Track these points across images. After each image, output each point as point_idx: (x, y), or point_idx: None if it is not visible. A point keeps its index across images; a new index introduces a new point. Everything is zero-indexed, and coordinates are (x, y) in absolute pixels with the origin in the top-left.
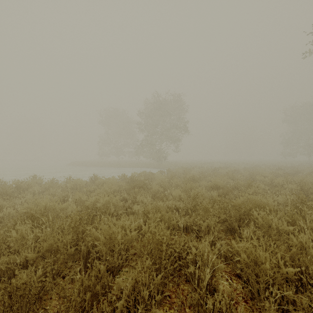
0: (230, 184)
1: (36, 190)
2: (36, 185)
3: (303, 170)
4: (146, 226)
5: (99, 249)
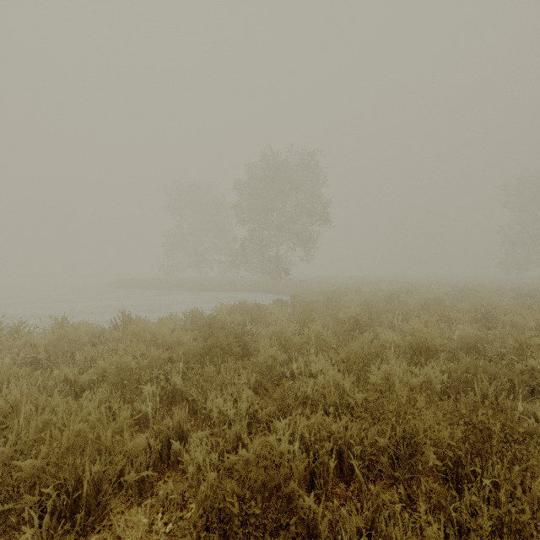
0: (458, 341)
1: None
2: None
3: None
4: None
5: None
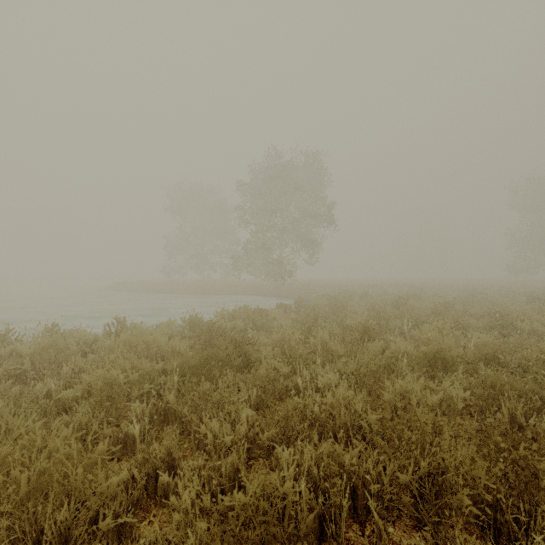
0: (476, 351)
1: None
2: None
3: None
4: None
5: None
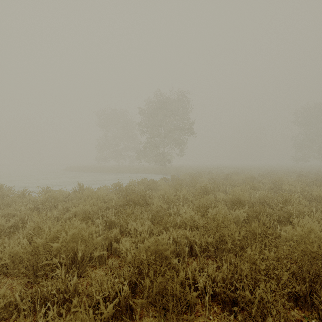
0: (256, 198)
1: None
2: None
3: None
4: None
5: None
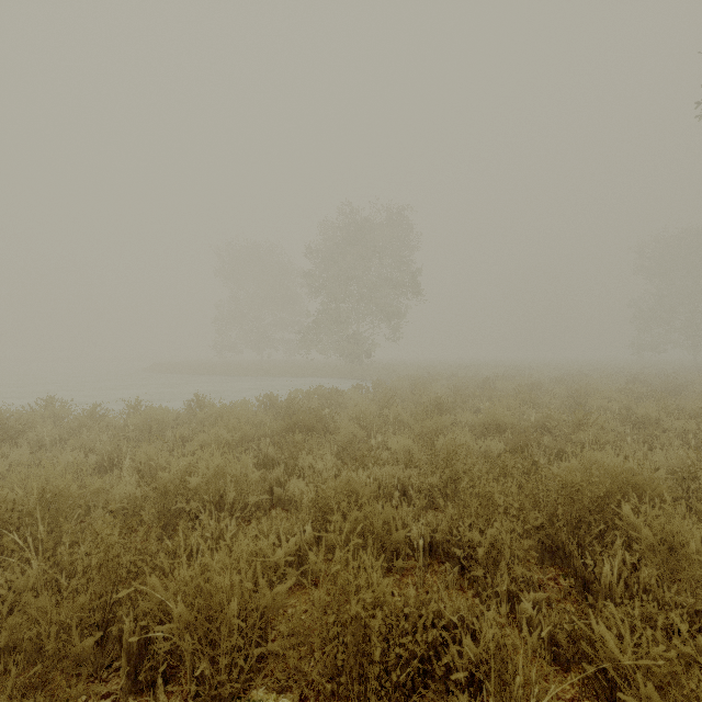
0: (530, 420)
1: (48, 436)
2: (51, 423)
3: (692, 384)
4: (320, 556)
5: (166, 649)
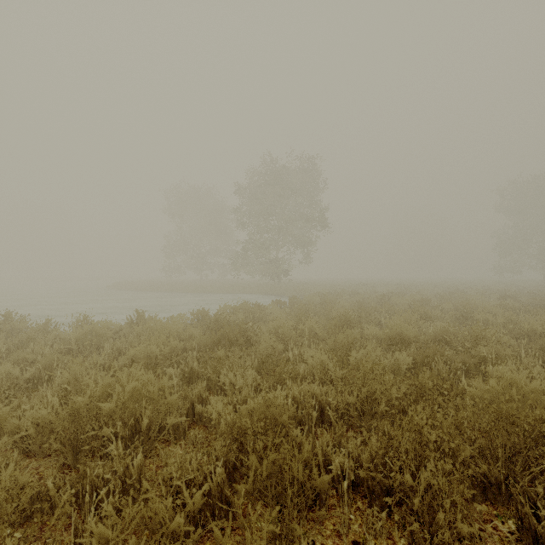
0: (430, 334)
1: None
2: (3, 336)
3: None
4: (226, 535)
5: None
